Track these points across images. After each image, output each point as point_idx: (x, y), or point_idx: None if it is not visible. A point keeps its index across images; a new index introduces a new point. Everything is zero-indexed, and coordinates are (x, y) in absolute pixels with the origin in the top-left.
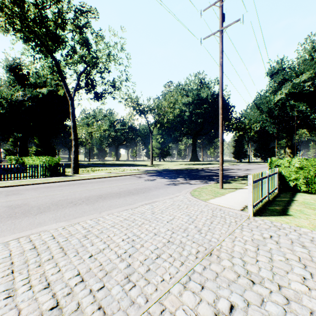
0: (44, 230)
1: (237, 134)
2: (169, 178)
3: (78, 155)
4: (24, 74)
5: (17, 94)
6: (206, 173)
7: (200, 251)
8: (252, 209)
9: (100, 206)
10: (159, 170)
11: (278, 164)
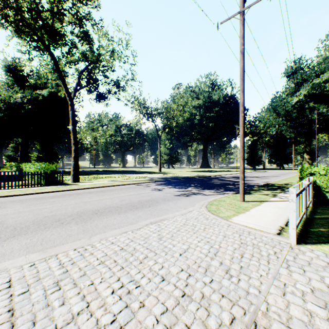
0: (3, 269)
1: (251, 138)
2: (179, 188)
3: (78, 161)
4: (23, 75)
5: (15, 96)
6: (220, 181)
7: (237, 317)
8: (295, 234)
9: (93, 226)
10: (167, 177)
11: (312, 172)
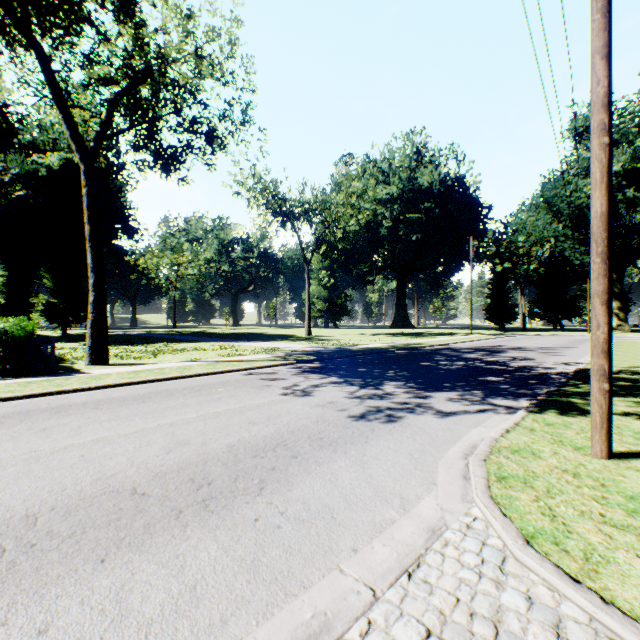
0: None
1: (499, 266)
2: (359, 385)
3: (105, 313)
4: (8, 124)
5: None
6: (454, 362)
7: None
8: None
9: None
10: (326, 351)
11: None
